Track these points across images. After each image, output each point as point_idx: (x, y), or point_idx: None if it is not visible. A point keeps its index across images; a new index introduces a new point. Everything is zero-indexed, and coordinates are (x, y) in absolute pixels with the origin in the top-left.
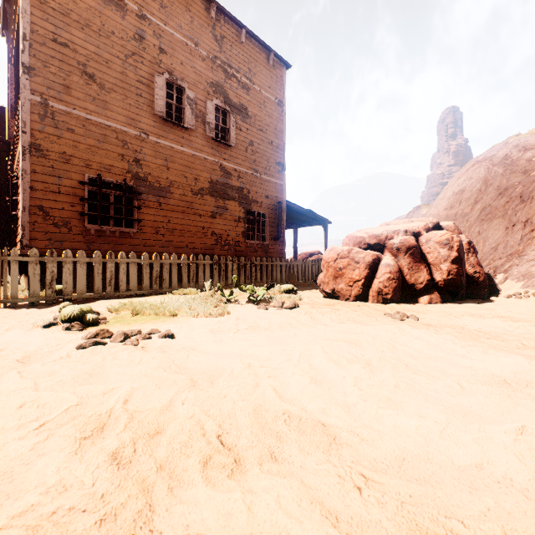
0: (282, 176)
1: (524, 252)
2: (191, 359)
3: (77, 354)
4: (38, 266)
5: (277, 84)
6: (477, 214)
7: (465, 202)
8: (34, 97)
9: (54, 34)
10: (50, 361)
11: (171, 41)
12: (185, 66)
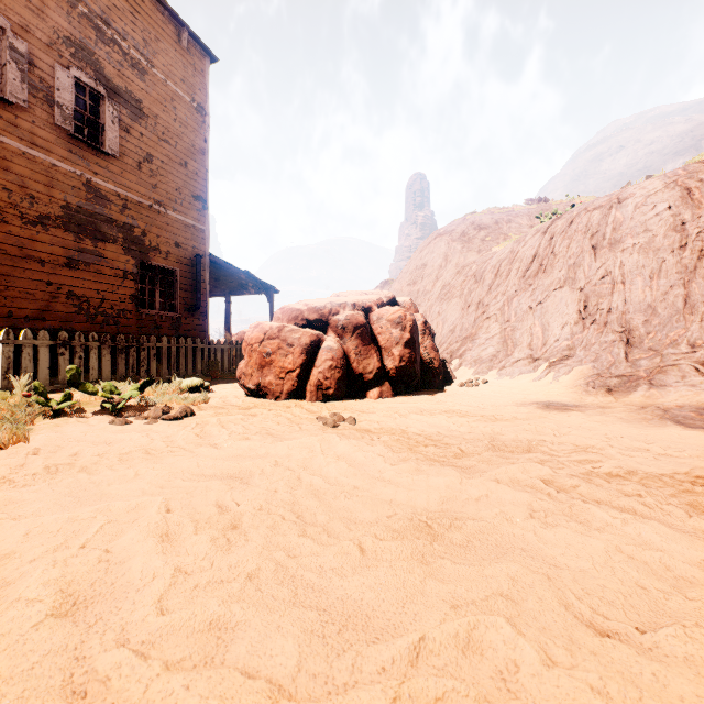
0: (203, 218)
1: (477, 336)
2: None
3: None
4: None
5: (196, 79)
6: (438, 292)
7: (427, 278)
8: None
9: None
10: None
11: None
12: None
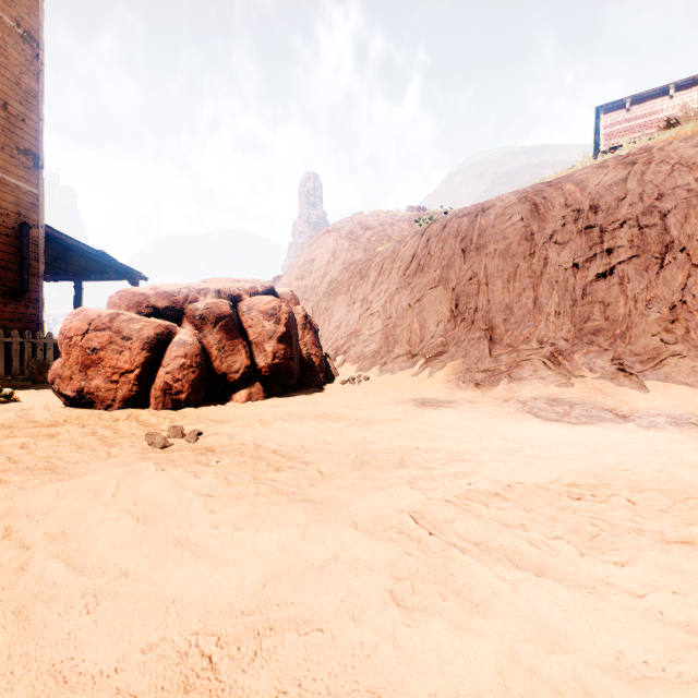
0: (34, 178)
1: (361, 332)
2: None
3: None
4: None
5: None
6: (326, 288)
7: (315, 273)
8: None
9: None
10: None
11: None
12: None
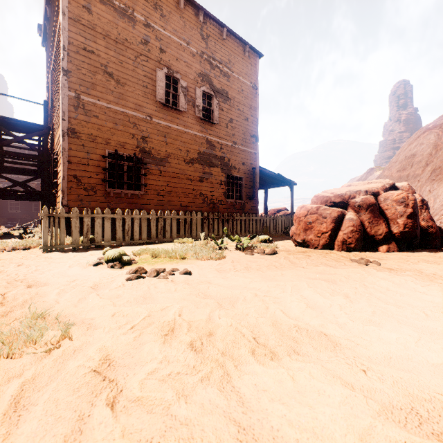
0: (255, 147)
1: None
2: (211, 289)
3: (129, 284)
4: (78, 220)
5: (252, 70)
6: (428, 175)
7: (416, 165)
8: (70, 93)
9: (84, 44)
10: (113, 288)
11: (169, 42)
12: (179, 61)
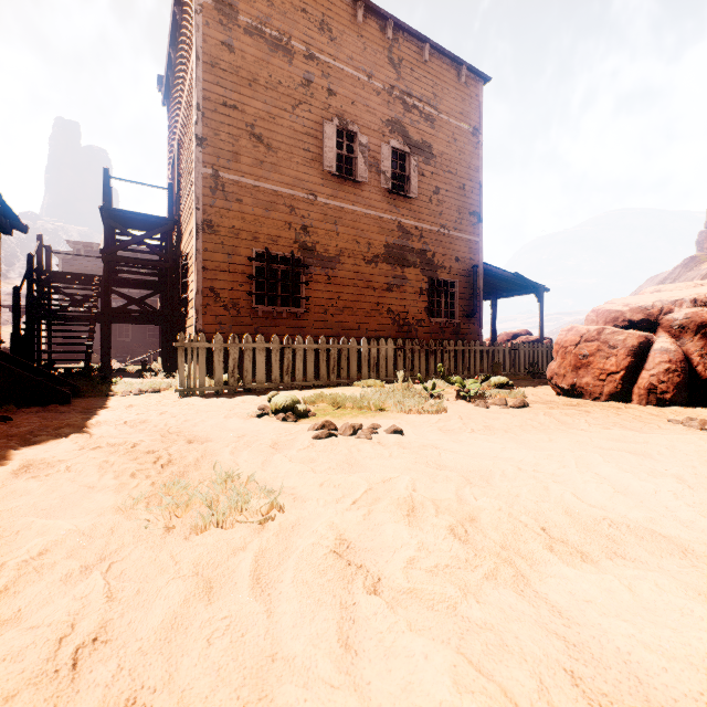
0: (477, 231)
1: None
2: (444, 456)
3: (320, 444)
4: (222, 352)
5: (471, 106)
6: None
7: None
8: (206, 170)
9: (224, 98)
10: (300, 449)
11: (341, 78)
12: (356, 106)
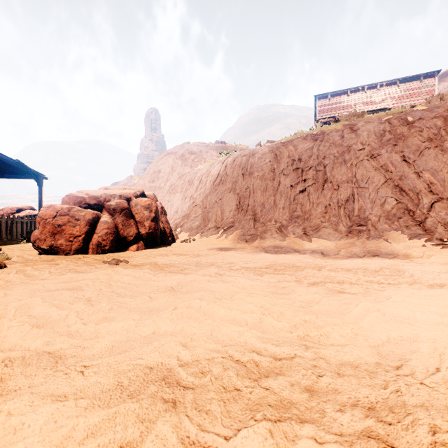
0: None
1: (190, 215)
2: None
3: None
4: None
5: None
6: (168, 188)
7: (161, 179)
8: None
9: None
10: None
11: None
12: None
